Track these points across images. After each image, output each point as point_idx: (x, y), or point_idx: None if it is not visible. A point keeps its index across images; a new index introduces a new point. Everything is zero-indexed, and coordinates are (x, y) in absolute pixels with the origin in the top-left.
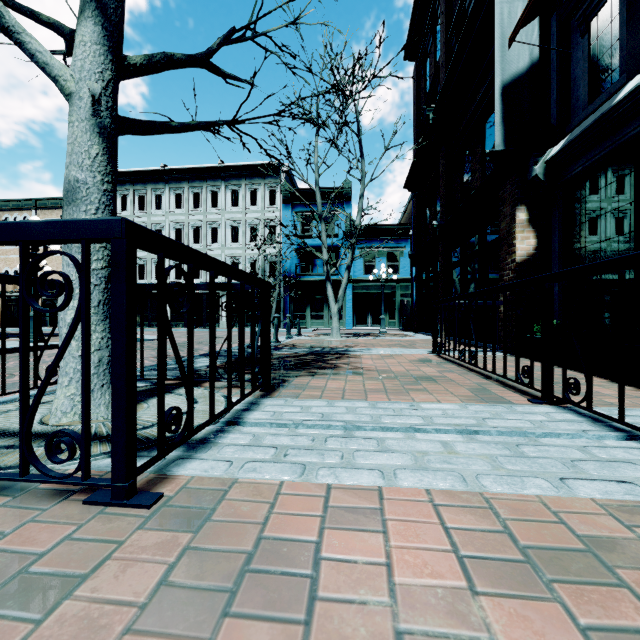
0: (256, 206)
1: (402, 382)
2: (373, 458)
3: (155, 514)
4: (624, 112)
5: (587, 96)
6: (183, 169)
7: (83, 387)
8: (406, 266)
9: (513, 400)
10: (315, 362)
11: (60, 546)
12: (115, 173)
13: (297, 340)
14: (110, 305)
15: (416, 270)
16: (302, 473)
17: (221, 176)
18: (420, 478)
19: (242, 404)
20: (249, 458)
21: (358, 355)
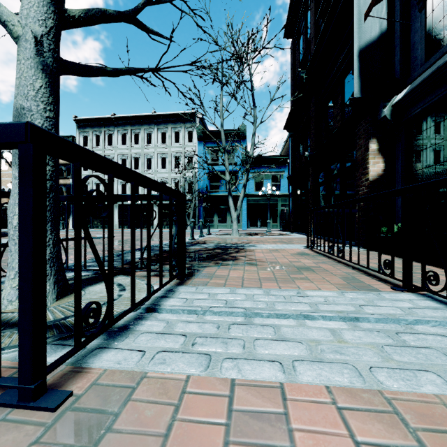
0: (179, 143)
1: (287, 271)
2: (272, 348)
3: (60, 416)
4: None
5: (424, 56)
6: (127, 117)
7: None
8: (285, 185)
9: (378, 287)
10: (220, 255)
11: None
12: (57, 103)
13: (207, 238)
14: (52, 211)
15: (292, 188)
16: (207, 365)
17: (154, 122)
18: (318, 372)
19: (161, 291)
20: (160, 347)
21: (252, 249)
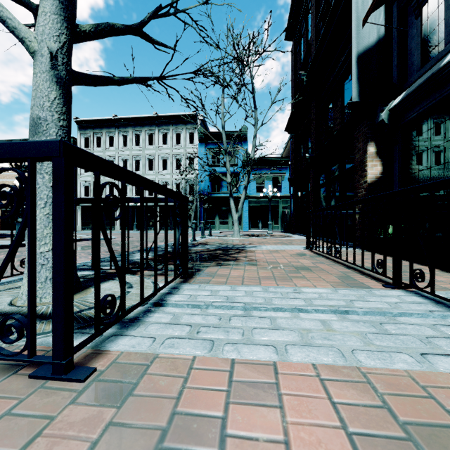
0: (180, 144)
1: (286, 271)
2: (268, 335)
3: (88, 387)
4: (449, 72)
5: (420, 62)
6: (128, 118)
7: (29, 280)
8: (286, 187)
9: (371, 285)
10: (222, 255)
11: (2, 419)
12: (69, 113)
13: (209, 239)
14: None
15: (293, 189)
16: (211, 349)
17: (155, 123)
18: (307, 353)
19: (166, 288)
20: (169, 335)
21: (253, 250)
